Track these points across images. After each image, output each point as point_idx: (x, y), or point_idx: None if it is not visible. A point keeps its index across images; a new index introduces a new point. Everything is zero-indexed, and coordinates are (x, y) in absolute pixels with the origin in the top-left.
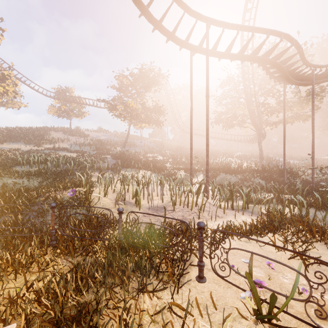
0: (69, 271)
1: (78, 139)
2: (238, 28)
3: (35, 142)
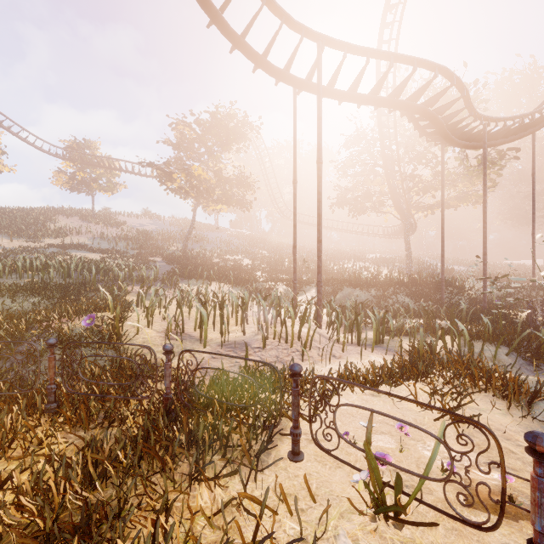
0: (78, 453)
1: (107, 230)
2: (367, 54)
3: (28, 233)
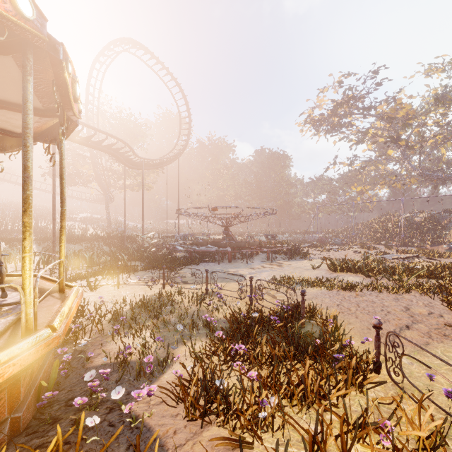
0: None
1: None
2: (83, 125)
3: None
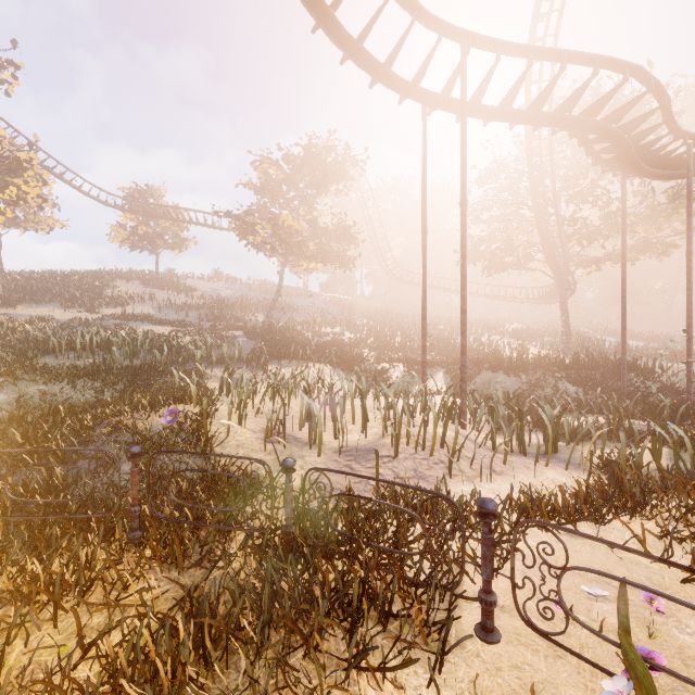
0: (179, 608)
1: (174, 296)
2: (530, 54)
3: (83, 302)
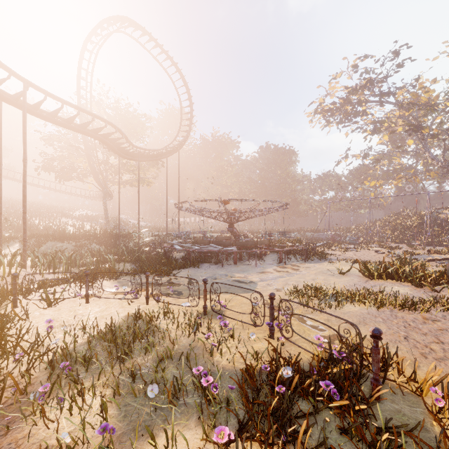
0: None
1: None
2: (62, 102)
3: None
